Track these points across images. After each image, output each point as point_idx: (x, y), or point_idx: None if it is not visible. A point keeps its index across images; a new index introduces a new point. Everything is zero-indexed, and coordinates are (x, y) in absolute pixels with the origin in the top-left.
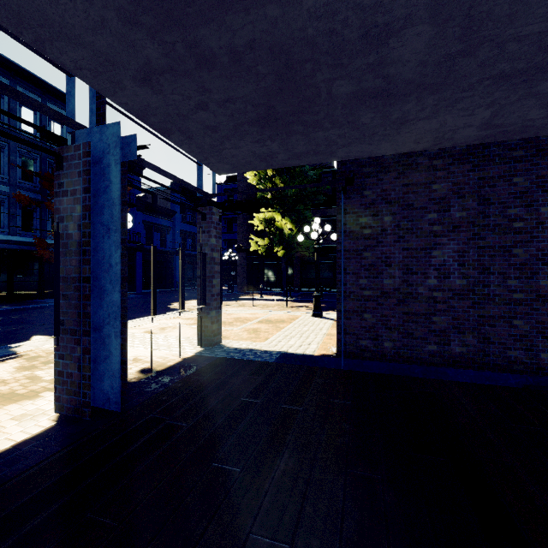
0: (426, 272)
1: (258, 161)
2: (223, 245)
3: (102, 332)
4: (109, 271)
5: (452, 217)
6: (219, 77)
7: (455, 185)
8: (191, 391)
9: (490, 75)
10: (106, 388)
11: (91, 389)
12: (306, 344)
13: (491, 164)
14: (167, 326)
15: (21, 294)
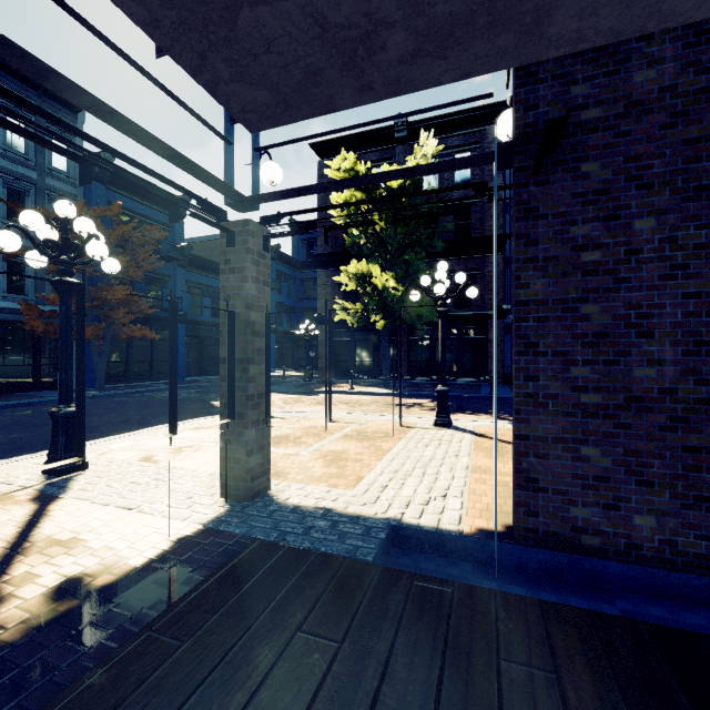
0: None
1: (335, 69)
2: (299, 315)
3: None
4: None
5: None
6: None
7: None
8: None
9: None
10: None
11: None
12: (437, 497)
13: None
14: (188, 445)
15: (6, 385)
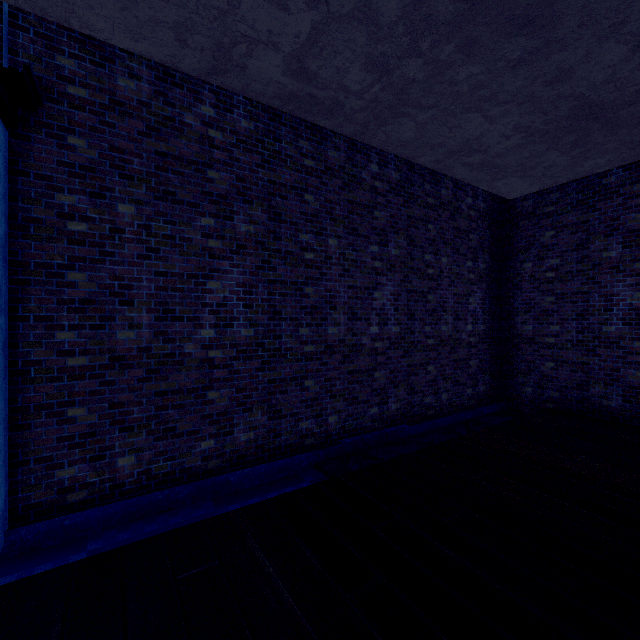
0: (198, 317)
1: None
2: None
3: None
4: None
5: (236, 229)
6: None
7: (241, 181)
8: None
9: None
10: None
11: None
12: None
13: (283, 166)
14: None
15: None
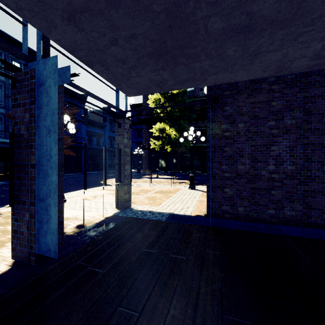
0: (267, 161)
1: (154, 86)
2: (134, 145)
3: (45, 202)
4: (50, 160)
5: (285, 123)
6: (124, 15)
7: (287, 102)
8: (108, 243)
9: None
10: (48, 241)
11: (38, 241)
12: (185, 208)
13: (312, 87)
14: (98, 195)
15: None
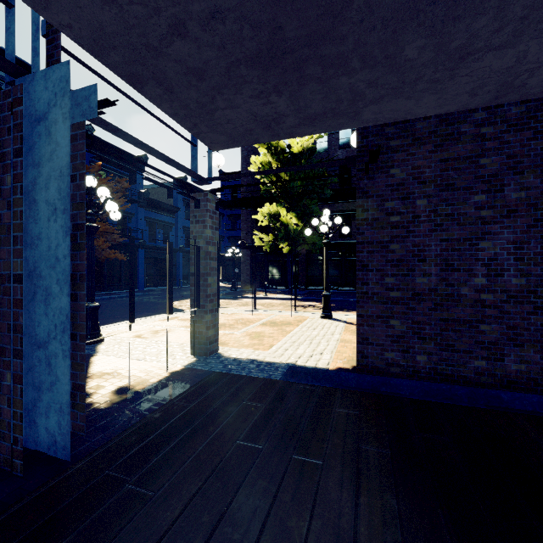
0: (472, 269)
1: (260, 129)
2: (227, 242)
3: (47, 350)
4: (55, 267)
5: (506, 198)
6: None
7: (511, 158)
8: (170, 427)
9: None
10: (52, 426)
11: (34, 426)
12: (317, 354)
13: None
14: (161, 329)
15: None
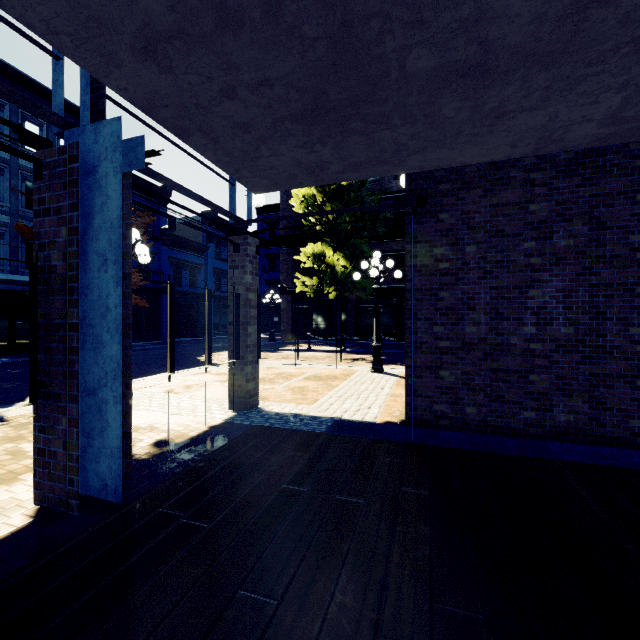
0: (521, 317)
1: (304, 174)
2: (264, 286)
3: (97, 397)
4: (106, 316)
5: (555, 245)
6: (249, 45)
7: (560, 204)
8: (216, 474)
9: (632, 38)
10: (103, 471)
11: (83, 471)
12: (364, 408)
13: (607, 177)
14: (194, 384)
15: (25, 344)
